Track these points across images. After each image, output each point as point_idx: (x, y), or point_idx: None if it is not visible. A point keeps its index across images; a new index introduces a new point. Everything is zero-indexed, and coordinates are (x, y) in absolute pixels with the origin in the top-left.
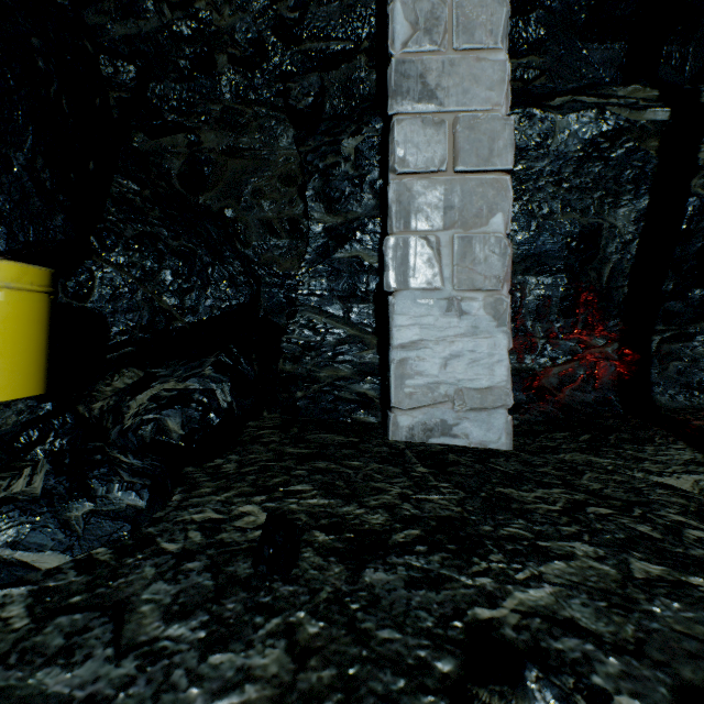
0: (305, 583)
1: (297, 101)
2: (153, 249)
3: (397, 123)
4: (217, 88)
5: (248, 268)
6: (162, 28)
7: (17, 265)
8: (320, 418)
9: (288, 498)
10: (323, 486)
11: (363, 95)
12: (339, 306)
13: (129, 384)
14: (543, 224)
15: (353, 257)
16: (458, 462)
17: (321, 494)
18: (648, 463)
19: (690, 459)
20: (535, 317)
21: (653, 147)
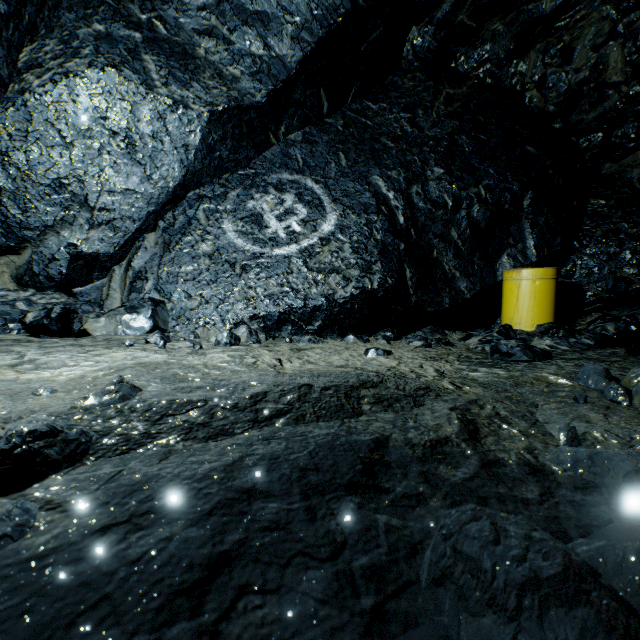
0: (638, 357)
1: None
2: (614, 239)
3: None
4: None
5: None
6: (619, 99)
7: (543, 269)
8: None
9: None
10: None
11: None
12: None
13: (593, 319)
14: None
15: None
16: None
17: None
18: None
19: None
20: None
21: None
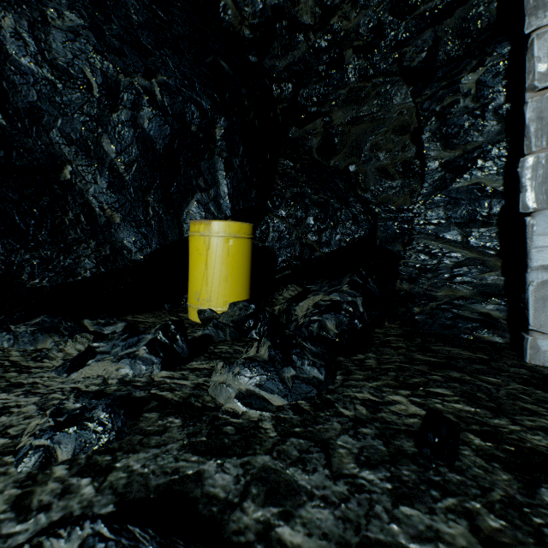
0: (471, 477)
1: (411, 61)
2: (302, 203)
3: (537, 38)
4: (344, 77)
5: (366, 208)
6: (308, 50)
7: (238, 224)
8: (439, 332)
9: (431, 398)
10: (464, 394)
11: (480, 28)
12: (456, 232)
13: (293, 295)
14: None
15: (473, 185)
16: None
17: (464, 401)
18: None
19: None
20: None
21: None
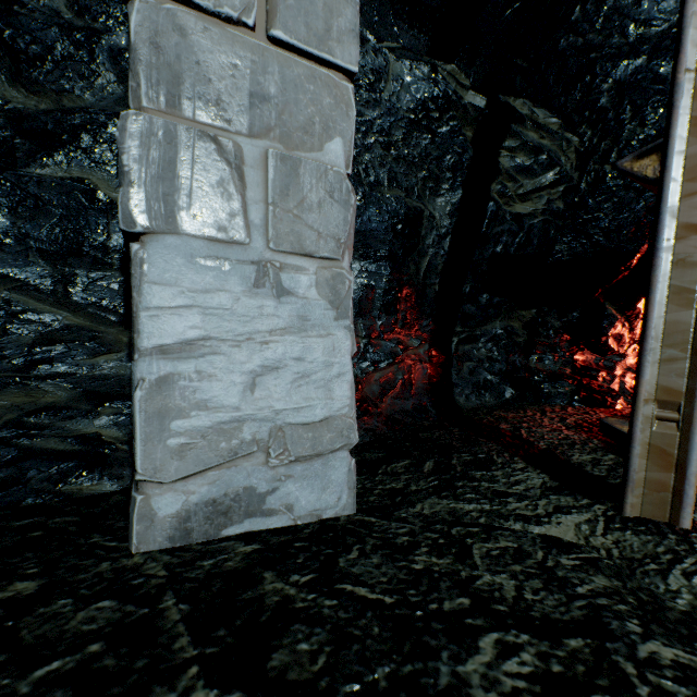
0: None
1: None
2: None
3: None
4: None
5: None
6: None
7: None
8: None
9: None
10: None
11: None
12: (43, 269)
13: None
14: (371, 195)
15: (74, 180)
16: (288, 610)
17: None
18: (514, 501)
19: (542, 484)
20: (358, 311)
21: (469, 138)
